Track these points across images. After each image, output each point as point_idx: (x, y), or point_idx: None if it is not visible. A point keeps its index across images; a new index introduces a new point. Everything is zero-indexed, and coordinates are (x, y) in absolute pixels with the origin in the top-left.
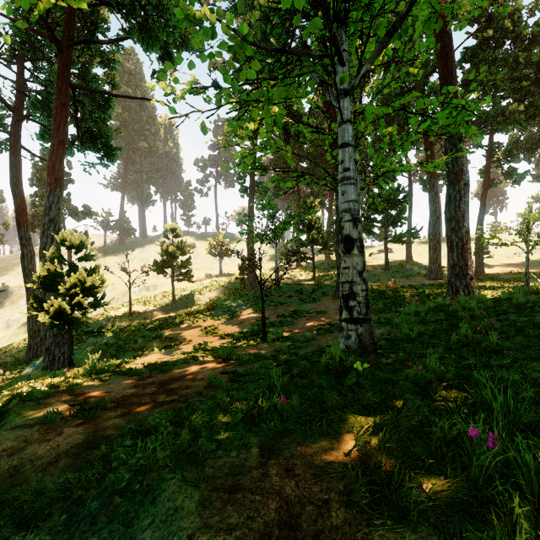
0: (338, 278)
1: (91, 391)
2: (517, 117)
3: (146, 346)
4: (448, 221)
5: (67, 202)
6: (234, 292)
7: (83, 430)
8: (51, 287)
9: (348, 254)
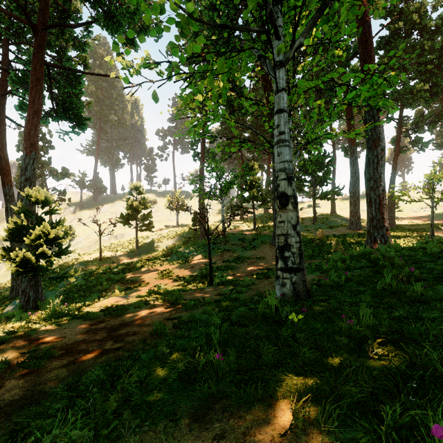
0: (275, 229)
1: (46, 336)
2: (423, 95)
3: (110, 287)
4: (367, 181)
5: (48, 165)
6: (187, 240)
7: (23, 384)
8: (18, 238)
9: (283, 209)
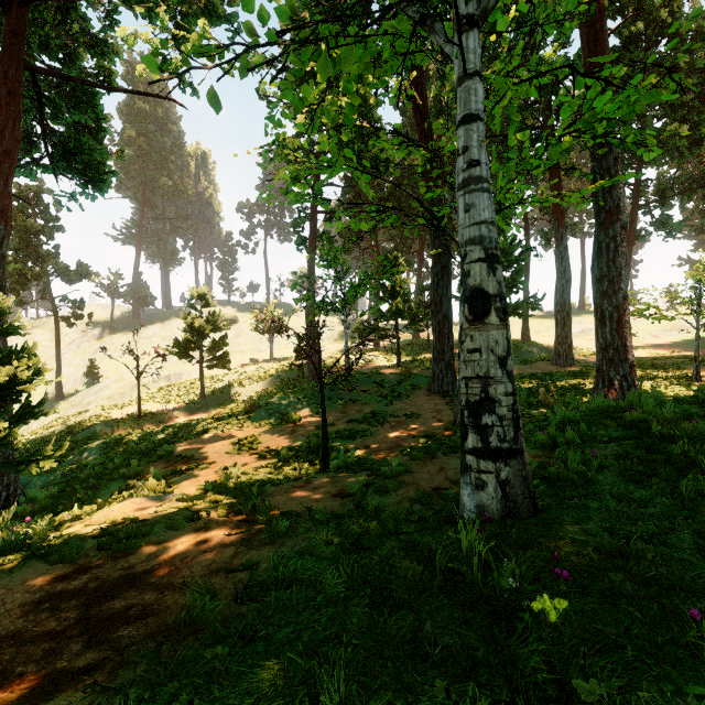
0: (435, 365)
1: None
2: (678, 143)
3: (144, 470)
4: (597, 281)
5: (54, 258)
6: (287, 383)
7: None
8: None
9: (478, 324)
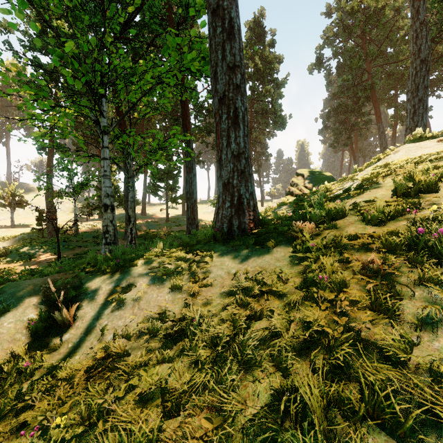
0: (126, 227)
1: None
2: None
3: None
4: (186, 194)
5: None
6: (30, 241)
7: None
8: None
9: (105, 212)
